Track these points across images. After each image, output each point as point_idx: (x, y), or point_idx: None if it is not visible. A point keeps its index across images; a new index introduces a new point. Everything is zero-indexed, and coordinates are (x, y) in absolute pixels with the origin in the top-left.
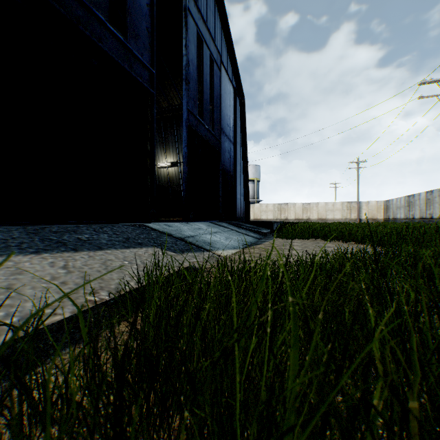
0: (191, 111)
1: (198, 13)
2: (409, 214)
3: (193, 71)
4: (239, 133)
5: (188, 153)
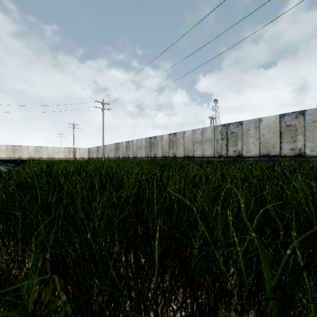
0: None
1: None
2: (98, 155)
3: None
4: None
5: None
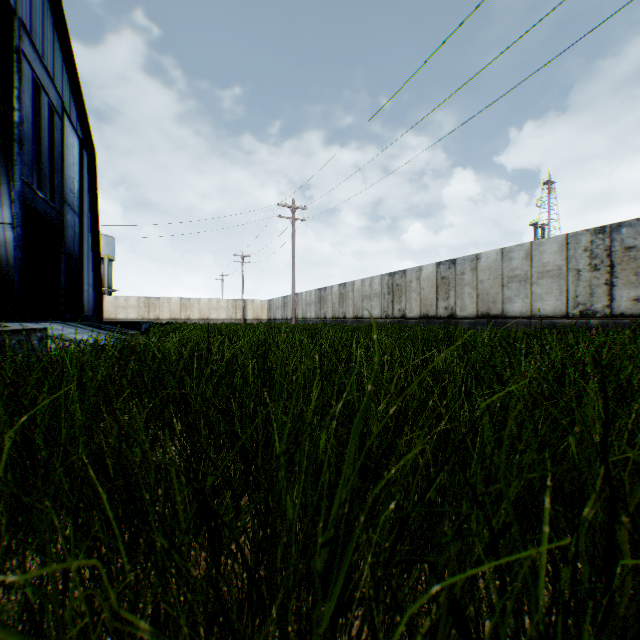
0: (27, 181)
1: (35, 52)
2: (285, 314)
3: (29, 128)
4: (88, 199)
5: (23, 234)
